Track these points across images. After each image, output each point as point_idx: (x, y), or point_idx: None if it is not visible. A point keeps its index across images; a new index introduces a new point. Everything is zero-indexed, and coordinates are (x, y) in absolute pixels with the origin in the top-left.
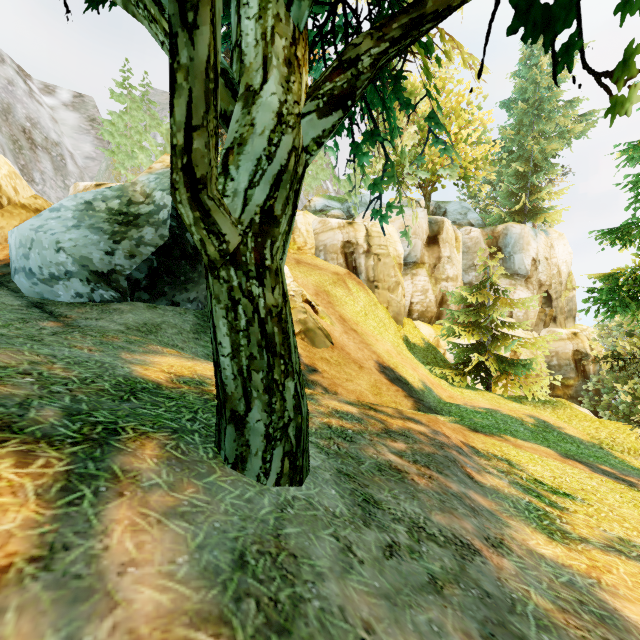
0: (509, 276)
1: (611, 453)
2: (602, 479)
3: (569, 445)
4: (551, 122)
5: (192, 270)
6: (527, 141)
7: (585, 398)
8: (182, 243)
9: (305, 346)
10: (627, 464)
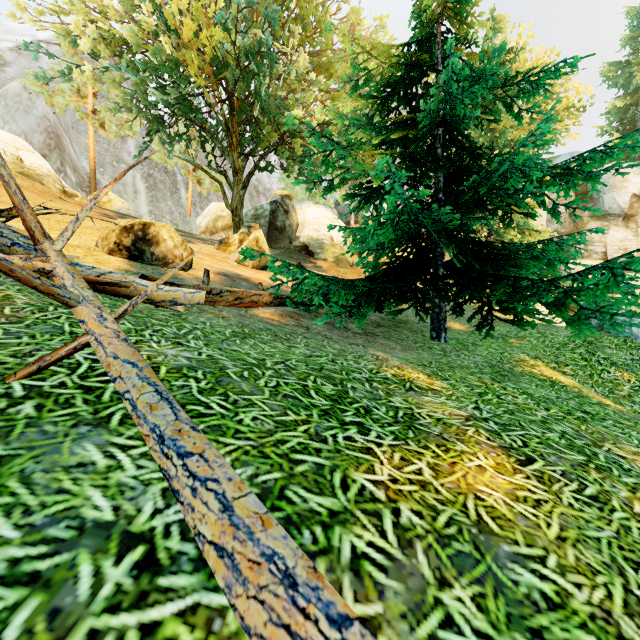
0: (601, 218)
1: None
2: None
3: None
4: None
5: (279, 234)
6: (635, 70)
7: None
8: (274, 224)
9: (331, 266)
10: None
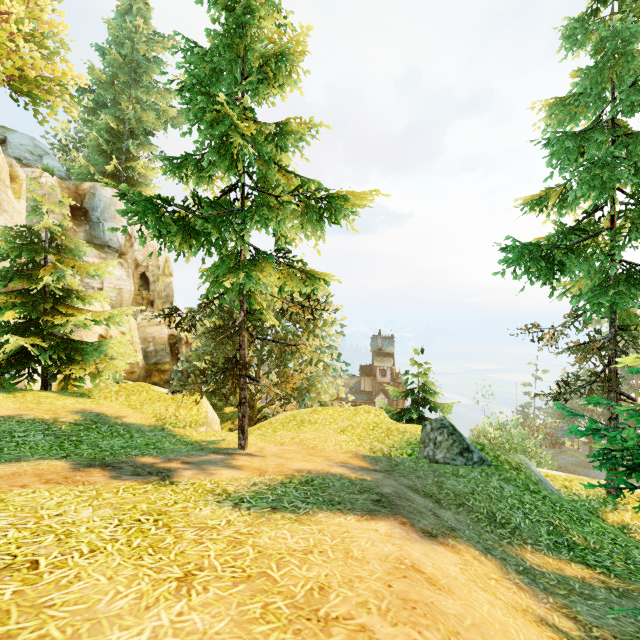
0: (99, 247)
1: (172, 432)
2: (120, 488)
3: (117, 439)
4: (149, 94)
5: None
6: (123, 99)
7: (176, 379)
8: None
9: None
10: (184, 440)
